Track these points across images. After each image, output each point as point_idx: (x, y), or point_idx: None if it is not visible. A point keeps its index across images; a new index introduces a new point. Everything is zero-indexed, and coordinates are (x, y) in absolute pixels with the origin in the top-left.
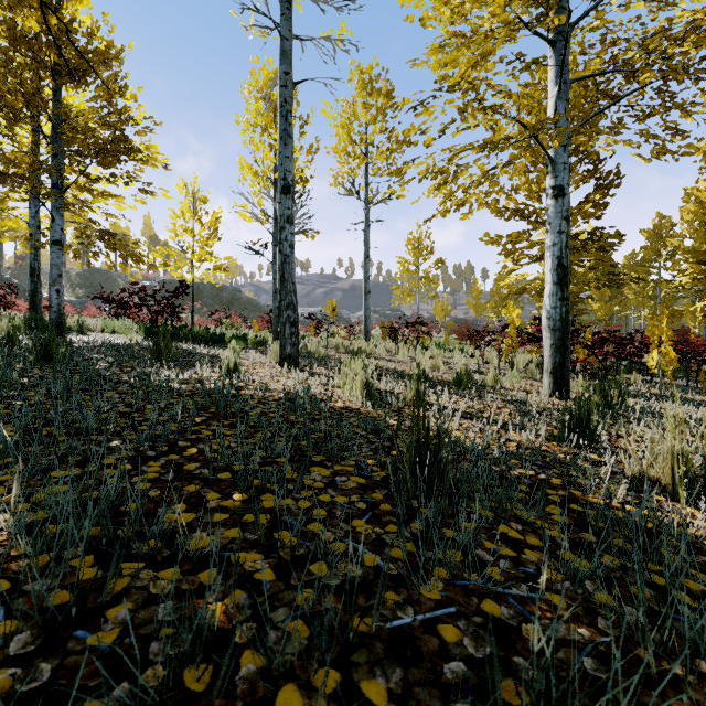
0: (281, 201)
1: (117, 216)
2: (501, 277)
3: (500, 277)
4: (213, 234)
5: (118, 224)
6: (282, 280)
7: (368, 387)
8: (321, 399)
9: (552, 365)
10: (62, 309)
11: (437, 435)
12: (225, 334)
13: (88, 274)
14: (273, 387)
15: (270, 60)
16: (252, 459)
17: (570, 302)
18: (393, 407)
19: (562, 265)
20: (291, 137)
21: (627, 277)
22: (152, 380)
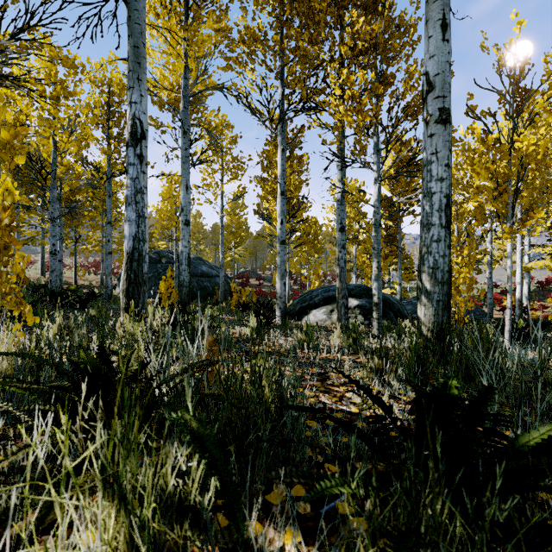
0: None
1: None
2: None
3: None
4: None
5: None
6: None
7: None
8: None
9: (41, 272)
10: None
11: None
12: None
13: None
14: None
15: None
16: None
17: None
18: None
19: (42, 255)
20: None
21: None
22: None
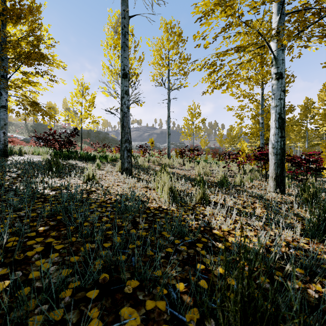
0: (122, 82)
1: (35, 92)
2: (232, 127)
3: (231, 127)
4: (92, 105)
5: (51, 102)
6: (123, 126)
7: (172, 192)
8: (142, 200)
9: (275, 174)
10: (6, 142)
11: (272, 300)
12: (96, 155)
13: (36, 126)
14: (111, 192)
15: (118, 11)
16: (61, 296)
17: (267, 139)
18: (188, 205)
19: (281, 117)
20: (128, 46)
21: (290, 127)
22: (34, 187)
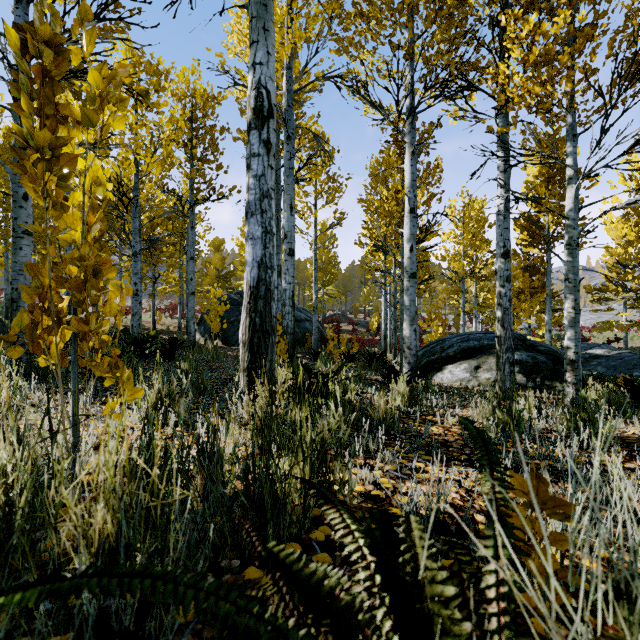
0: None
1: None
2: None
3: None
4: None
5: None
6: None
7: None
8: None
9: None
10: None
11: None
12: None
13: None
14: None
15: None
16: None
17: None
18: None
19: None
20: None
21: None
22: None
